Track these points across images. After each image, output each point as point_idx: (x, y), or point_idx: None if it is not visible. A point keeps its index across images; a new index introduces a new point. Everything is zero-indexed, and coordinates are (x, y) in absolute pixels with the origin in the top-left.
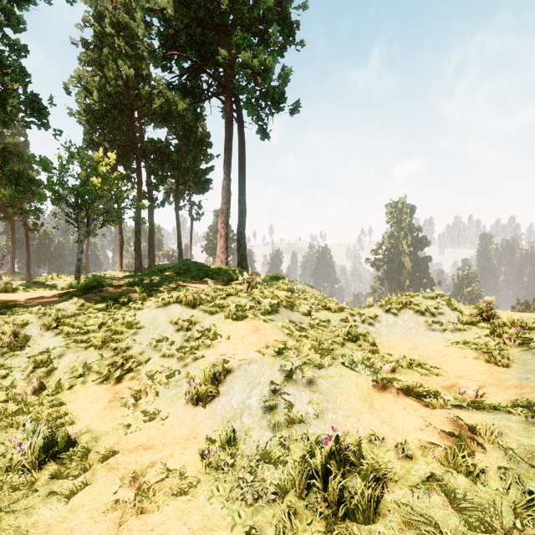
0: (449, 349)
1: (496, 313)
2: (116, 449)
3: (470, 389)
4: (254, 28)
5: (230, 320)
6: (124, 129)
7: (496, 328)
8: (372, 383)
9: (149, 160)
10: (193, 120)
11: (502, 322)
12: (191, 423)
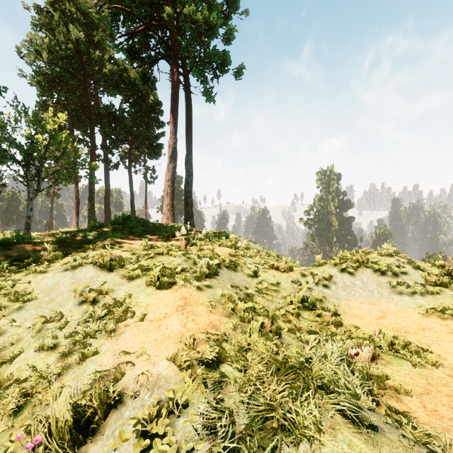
0: (426, 318)
1: None
2: None
3: None
4: None
5: (152, 288)
6: (77, 94)
7: None
8: None
9: (103, 125)
10: (142, 84)
11: None
12: None
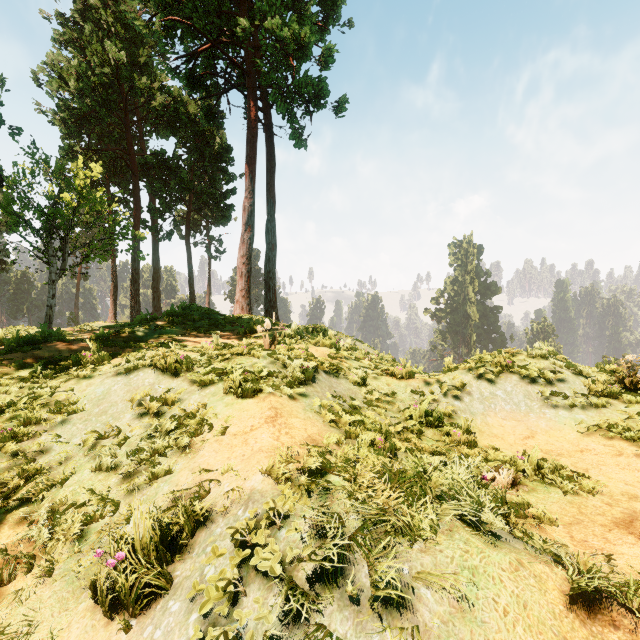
0: (587, 438)
1: None
2: None
3: None
4: None
5: (232, 397)
6: (116, 136)
7: None
8: (555, 589)
9: (151, 178)
10: (206, 123)
11: None
12: None
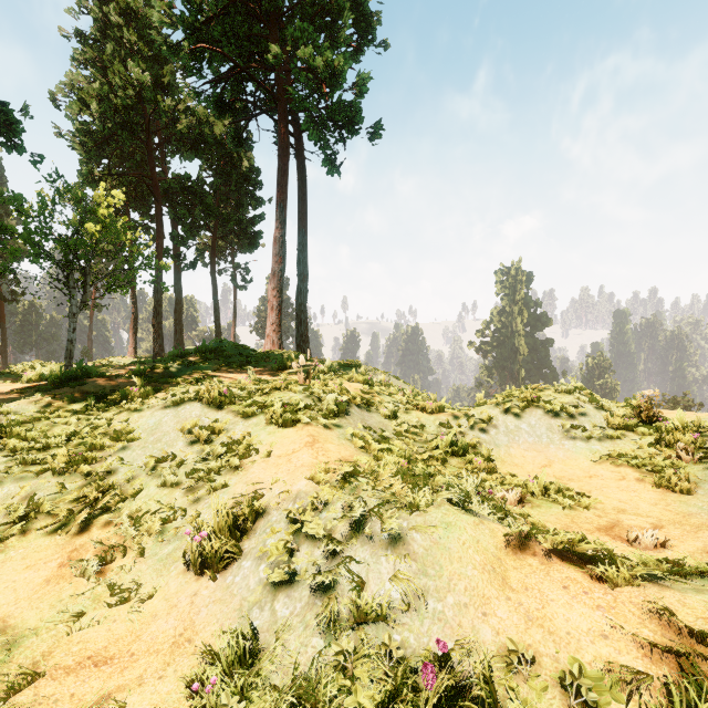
0: (598, 466)
1: (660, 412)
2: (43, 667)
3: (645, 534)
4: (319, 19)
5: (273, 427)
6: (137, 159)
7: (663, 434)
8: (502, 536)
9: (174, 203)
10: (234, 147)
11: (671, 426)
12: (188, 610)
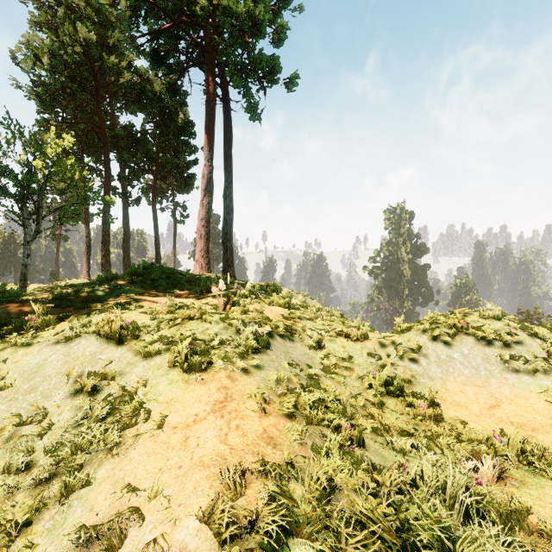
0: None
1: None
2: None
3: None
4: None
5: (177, 371)
6: (88, 110)
7: None
8: None
9: (121, 150)
10: (169, 98)
11: None
12: None
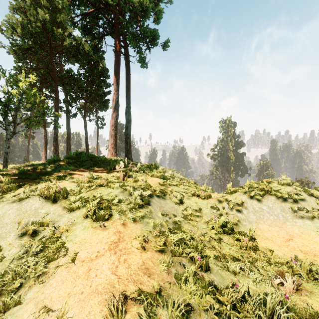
0: None
1: None
2: None
3: None
4: None
5: (89, 221)
6: (45, 61)
7: None
8: None
9: (65, 85)
10: (93, 54)
11: None
12: None
